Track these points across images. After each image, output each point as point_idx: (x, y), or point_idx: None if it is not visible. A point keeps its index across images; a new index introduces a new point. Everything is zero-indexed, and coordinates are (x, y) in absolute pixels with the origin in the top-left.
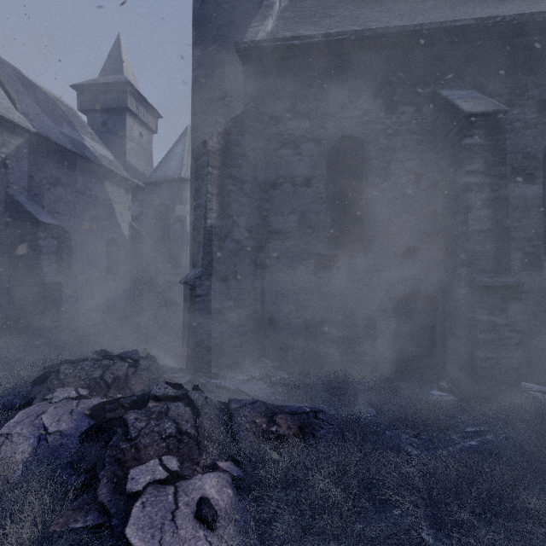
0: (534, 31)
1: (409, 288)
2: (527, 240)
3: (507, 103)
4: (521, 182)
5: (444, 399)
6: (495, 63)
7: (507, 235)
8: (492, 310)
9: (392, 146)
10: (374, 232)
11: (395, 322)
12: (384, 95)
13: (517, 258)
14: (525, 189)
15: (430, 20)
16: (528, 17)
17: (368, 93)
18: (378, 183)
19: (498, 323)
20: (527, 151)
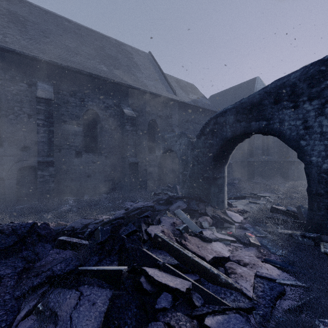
0: (78, 73)
1: (25, 164)
2: (77, 146)
3: (70, 95)
4: (75, 125)
5: (24, 206)
6: (65, 79)
7: (53, 144)
8: (42, 170)
9: (15, 99)
10: (4, 138)
11: (17, 179)
12: (10, 74)
13: (73, 153)
14: (76, 128)
15: (41, 49)
16: (71, 68)
17: (0, 70)
18: (7, 115)
19: (45, 175)
20: (77, 115)
